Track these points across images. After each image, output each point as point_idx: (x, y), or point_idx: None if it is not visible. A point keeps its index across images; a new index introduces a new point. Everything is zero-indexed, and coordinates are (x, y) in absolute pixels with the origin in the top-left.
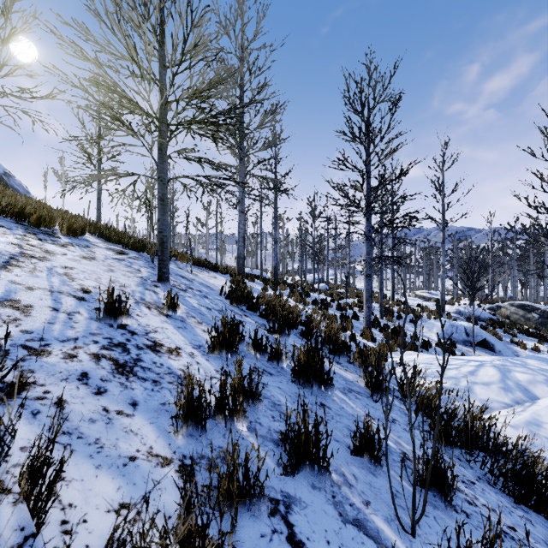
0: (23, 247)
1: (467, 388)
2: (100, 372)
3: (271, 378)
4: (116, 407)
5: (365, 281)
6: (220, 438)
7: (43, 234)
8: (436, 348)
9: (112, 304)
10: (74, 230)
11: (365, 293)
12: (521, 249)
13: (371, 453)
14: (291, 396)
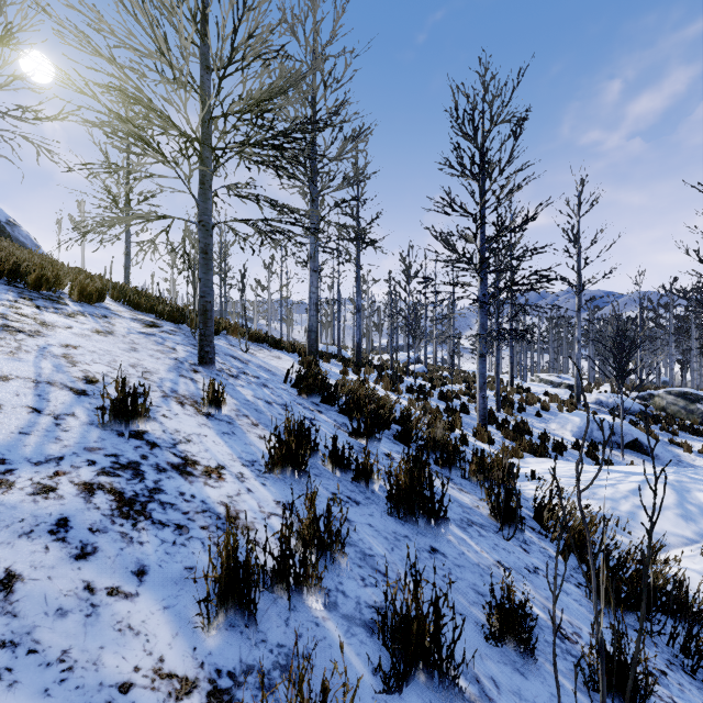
0: (8, 318)
1: (629, 514)
2: (90, 517)
3: (358, 510)
4: (109, 580)
5: (478, 362)
6: (280, 628)
7: (43, 299)
8: (572, 451)
9: (123, 401)
10: (89, 295)
11: (478, 378)
12: (679, 319)
13: (515, 636)
14: (388, 539)
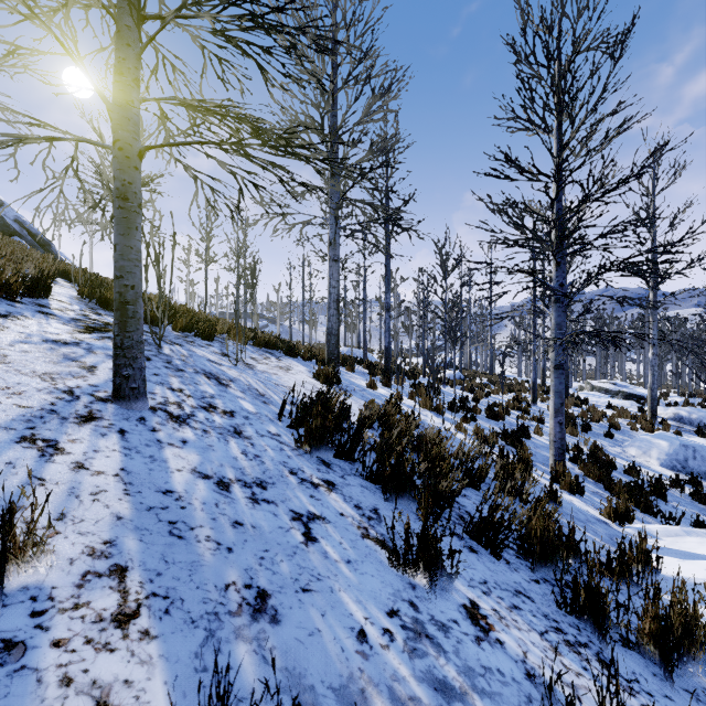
0: None
1: None
2: None
3: None
4: None
5: (553, 376)
6: None
7: None
8: (671, 490)
9: None
10: (5, 285)
11: (553, 397)
12: None
13: None
14: None
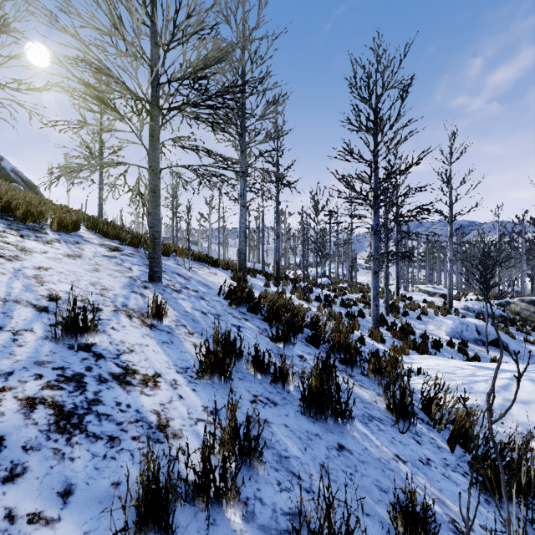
0: None
1: (502, 407)
2: (26, 433)
3: (276, 411)
4: (33, 505)
5: (372, 277)
6: None
7: (28, 229)
8: (447, 347)
9: (74, 318)
10: (66, 226)
11: (372, 290)
12: (530, 243)
13: None
14: (301, 439)
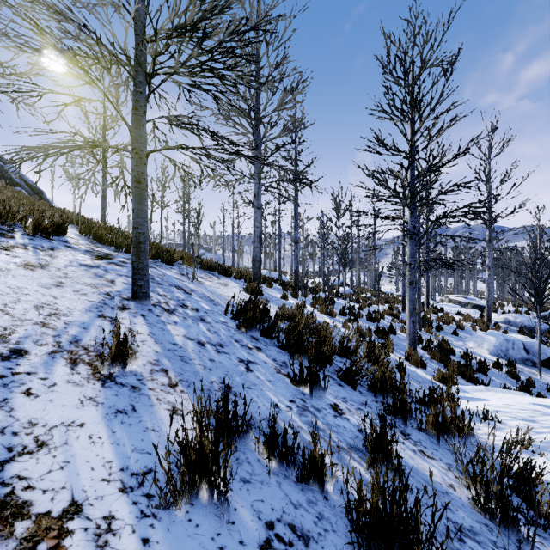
0: None
1: None
2: None
3: None
4: None
5: (408, 289)
6: None
7: None
8: (493, 370)
9: None
10: (44, 229)
11: (408, 304)
12: None
13: None
14: None
